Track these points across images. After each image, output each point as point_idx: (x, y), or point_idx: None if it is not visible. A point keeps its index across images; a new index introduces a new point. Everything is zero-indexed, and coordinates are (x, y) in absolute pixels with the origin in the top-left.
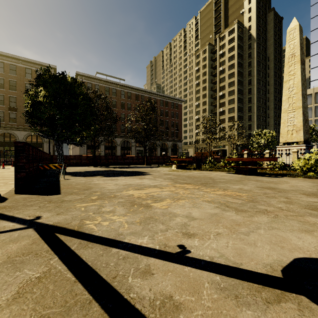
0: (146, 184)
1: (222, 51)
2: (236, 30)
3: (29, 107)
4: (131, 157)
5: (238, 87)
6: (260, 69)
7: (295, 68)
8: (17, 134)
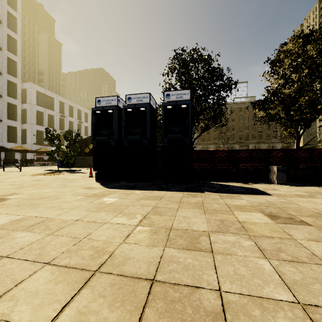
0: None
1: None
2: None
3: None
4: None
5: None
6: None
7: None
8: None
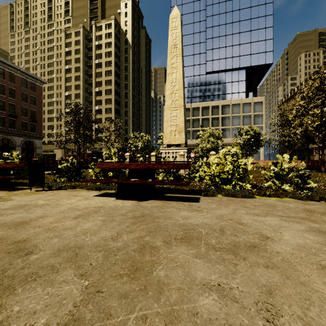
0: None
1: (99, 42)
2: (114, 27)
3: None
4: None
5: (115, 87)
6: (135, 77)
7: (177, 61)
8: None
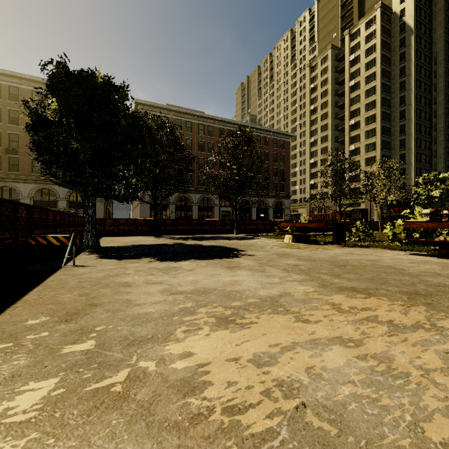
0: (246, 292)
1: (355, 55)
2: (379, 19)
3: (30, 130)
4: (213, 221)
5: (382, 109)
6: (421, 78)
7: None
8: (58, 191)
